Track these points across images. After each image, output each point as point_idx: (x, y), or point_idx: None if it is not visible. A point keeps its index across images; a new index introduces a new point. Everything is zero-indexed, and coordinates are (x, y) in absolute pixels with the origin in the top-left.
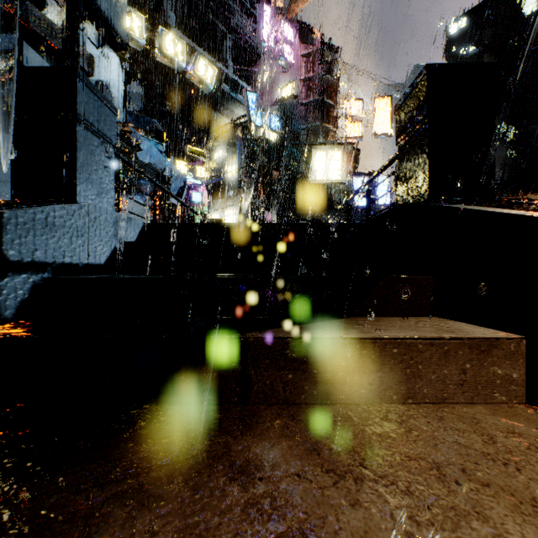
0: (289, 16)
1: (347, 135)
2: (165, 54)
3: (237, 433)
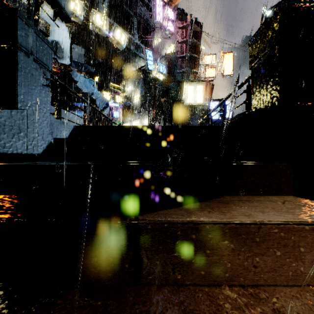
0: (171, 7)
1: (206, 76)
2: (95, 25)
3: None
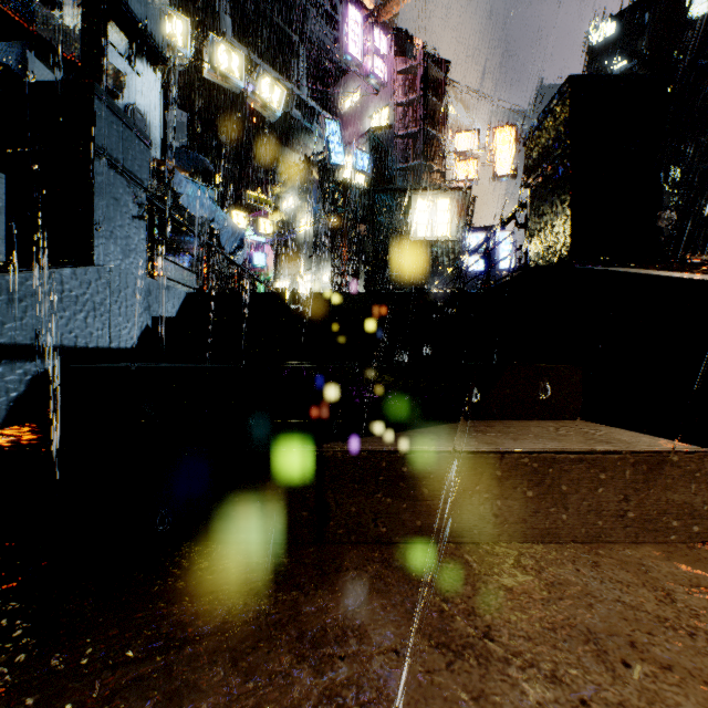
0: (381, 20)
1: (458, 177)
2: (217, 69)
3: (309, 586)
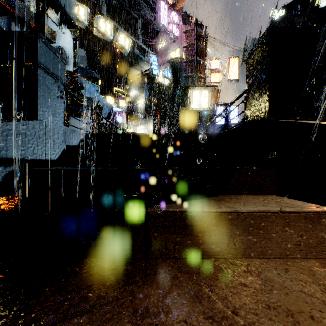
0: (176, 8)
1: (212, 81)
2: (99, 30)
3: (140, 282)
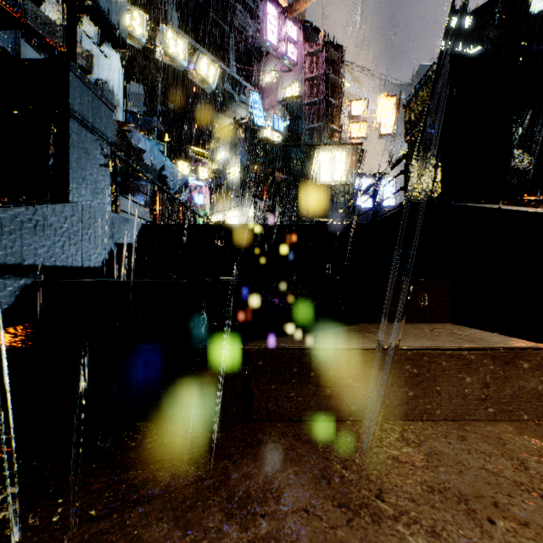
0: (293, 15)
1: (352, 136)
2: (166, 52)
3: (237, 456)
